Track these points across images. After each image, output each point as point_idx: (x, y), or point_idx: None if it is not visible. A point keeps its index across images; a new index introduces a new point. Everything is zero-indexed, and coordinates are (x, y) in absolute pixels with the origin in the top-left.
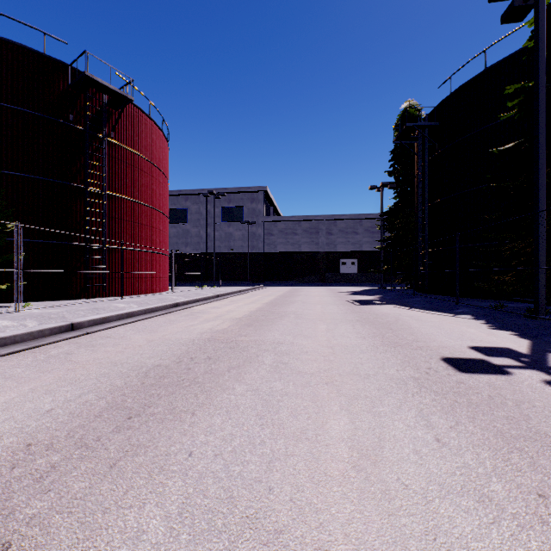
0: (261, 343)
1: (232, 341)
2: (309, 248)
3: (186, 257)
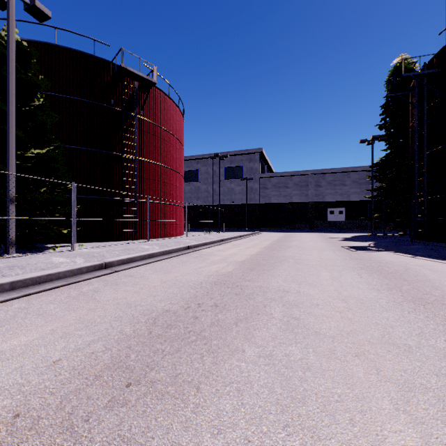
0: (266, 290)
1: (236, 286)
2: (299, 199)
3: (197, 209)
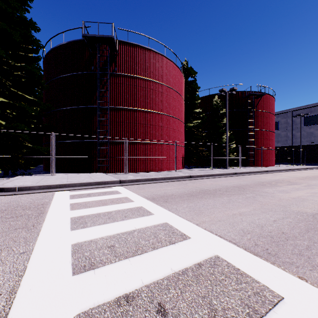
0: None
1: None
2: None
3: (277, 149)
